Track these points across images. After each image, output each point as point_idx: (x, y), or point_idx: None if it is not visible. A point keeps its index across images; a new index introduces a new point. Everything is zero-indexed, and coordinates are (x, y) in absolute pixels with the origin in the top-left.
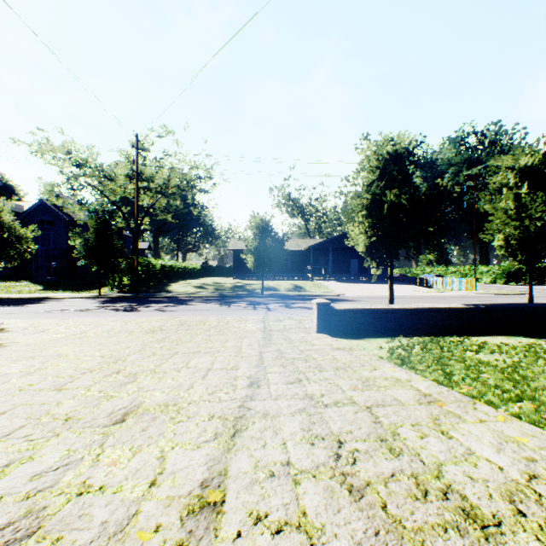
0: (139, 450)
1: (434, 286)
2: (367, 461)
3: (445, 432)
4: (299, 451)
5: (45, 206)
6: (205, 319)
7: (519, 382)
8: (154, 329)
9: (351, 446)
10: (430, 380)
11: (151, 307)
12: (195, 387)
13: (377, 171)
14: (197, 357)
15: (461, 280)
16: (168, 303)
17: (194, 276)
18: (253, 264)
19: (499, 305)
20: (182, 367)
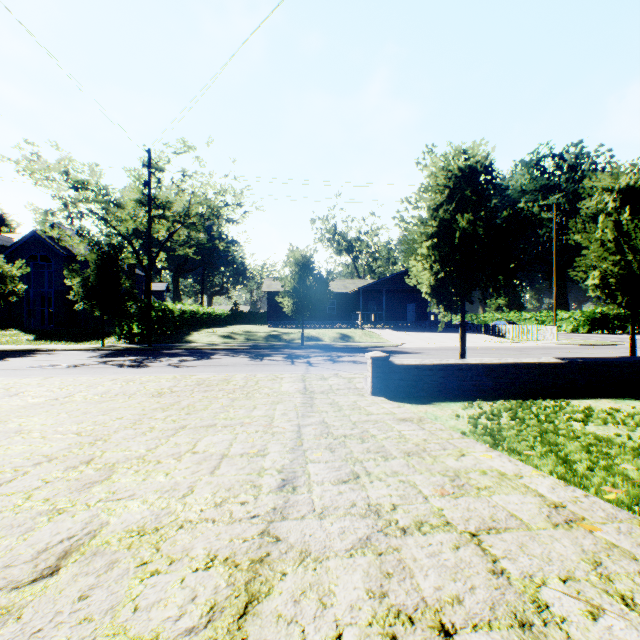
0: None
1: (507, 335)
2: None
3: (629, 599)
4: None
5: (38, 239)
6: (229, 377)
7: None
8: (163, 391)
9: None
10: (550, 476)
11: (164, 362)
12: (197, 491)
13: (446, 192)
14: (210, 433)
15: (540, 328)
16: (186, 356)
17: (222, 324)
18: (292, 308)
19: (601, 360)
20: (185, 452)
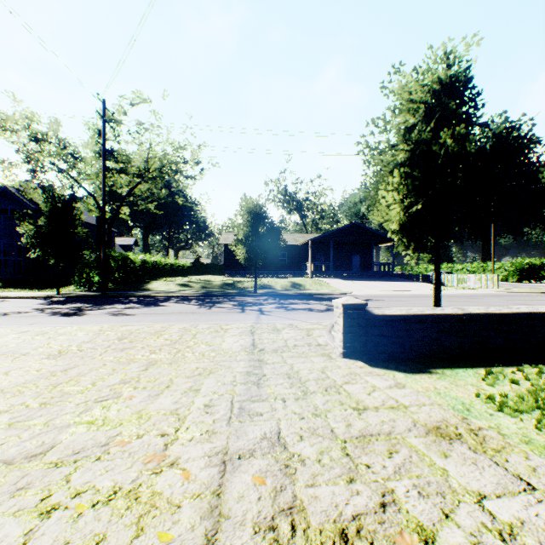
0: None
1: (447, 283)
2: None
3: None
4: None
5: (9, 193)
6: (164, 328)
7: None
8: (67, 349)
9: None
10: None
11: (106, 309)
12: None
13: (420, 111)
14: None
15: (481, 276)
16: (134, 303)
17: (184, 274)
18: (244, 256)
19: None
20: None
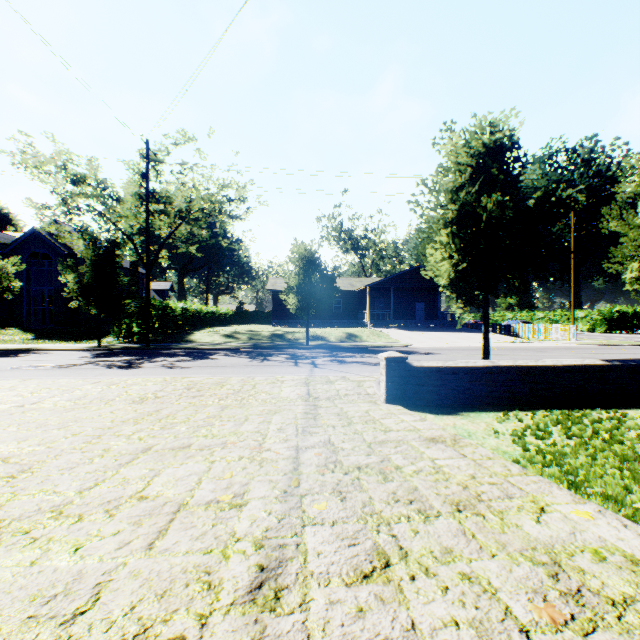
0: None
1: (522, 334)
2: None
3: None
4: None
5: (39, 236)
6: (224, 380)
7: None
8: (146, 396)
9: None
10: None
11: (158, 362)
12: (102, 602)
13: (467, 172)
14: (178, 461)
15: (558, 327)
16: (183, 356)
17: (226, 323)
18: (296, 306)
19: None
20: (128, 496)
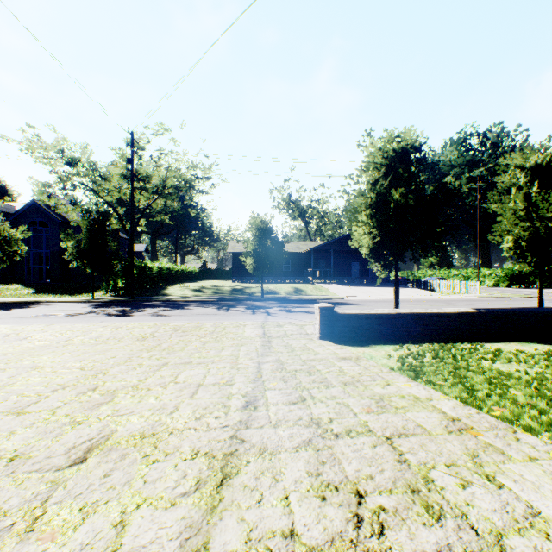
0: (93, 510)
1: (437, 289)
2: (399, 530)
3: (491, 476)
4: (306, 512)
5: (37, 207)
6: (201, 324)
7: (551, 399)
8: (146, 336)
9: (375, 502)
10: (454, 399)
11: (145, 311)
12: (181, 410)
13: (382, 169)
14: (188, 368)
15: (465, 283)
16: (164, 307)
17: (193, 279)
18: (253, 266)
19: (511, 310)
20: (169, 382)
